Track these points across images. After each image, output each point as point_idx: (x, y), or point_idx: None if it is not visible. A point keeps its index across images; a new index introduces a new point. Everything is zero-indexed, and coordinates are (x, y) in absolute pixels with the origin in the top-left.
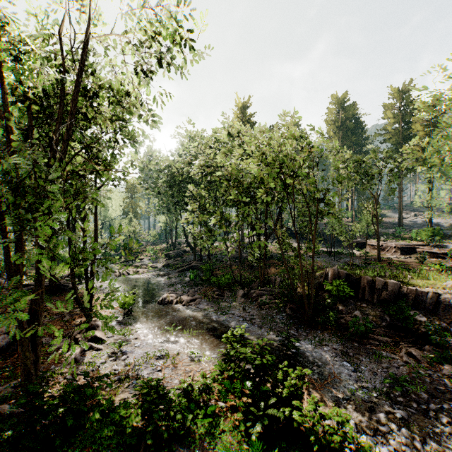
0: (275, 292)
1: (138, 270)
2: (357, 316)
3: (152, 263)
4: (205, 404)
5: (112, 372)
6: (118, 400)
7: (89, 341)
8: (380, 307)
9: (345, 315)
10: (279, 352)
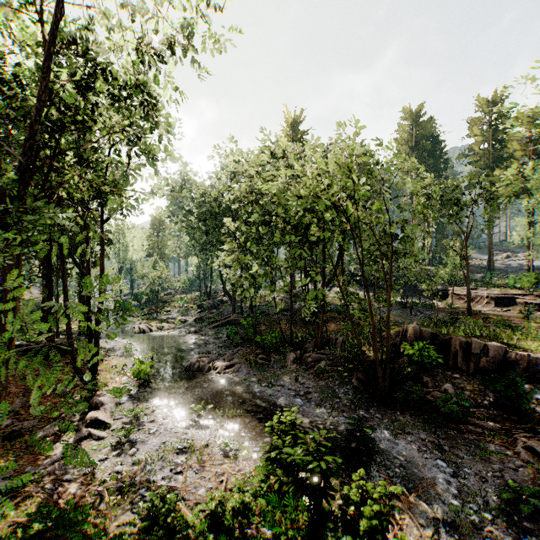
0: (337, 355)
1: (163, 325)
2: (449, 390)
3: (181, 316)
4: (242, 531)
5: (112, 476)
6: (114, 525)
7: (87, 426)
8: (481, 380)
9: (432, 389)
10: (346, 443)
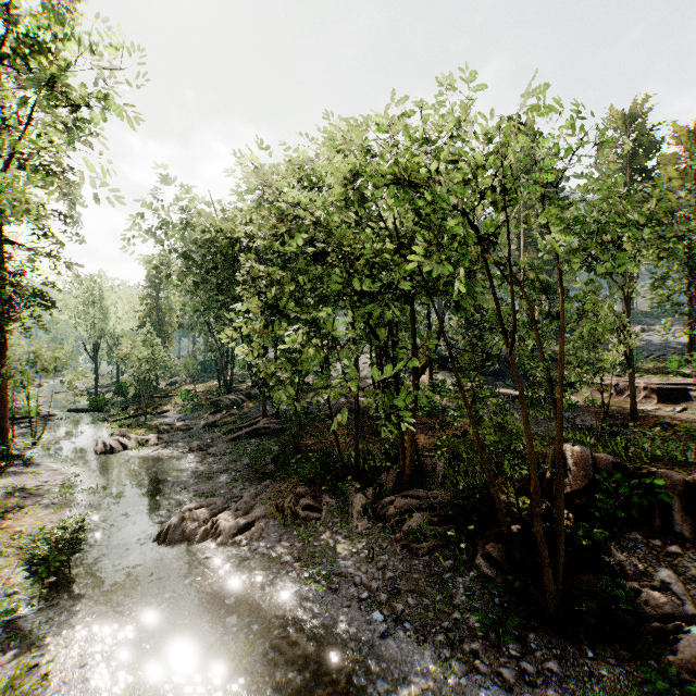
0: (439, 499)
1: (148, 437)
2: (671, 586)
3: (183, 419)
4: None
5: None
6: None
7: None
8: None
9: (638, 583)
10: None
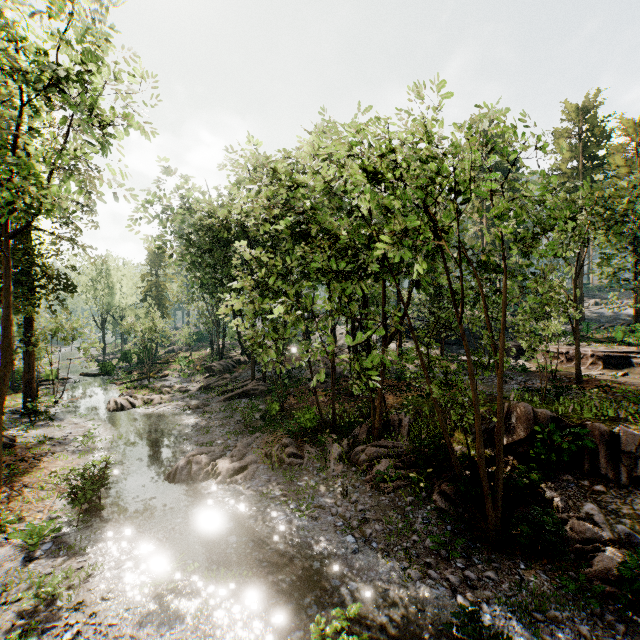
0: (403, 448)
1: (153, 397)
2: (594, 516)
3: (182, 382)
4: None
5: None
6: None
7: None
8: None
9: (567, 514)
10: None
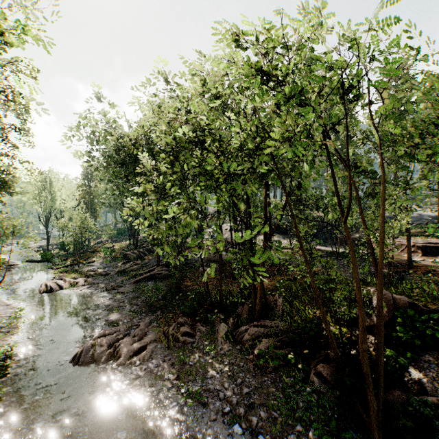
0: (280, 327)
1: (78, 280)
2: None
3: (104, 267)
4: None
5: None
6: None
7: None
8: None
9: (436, 398)
10: None
